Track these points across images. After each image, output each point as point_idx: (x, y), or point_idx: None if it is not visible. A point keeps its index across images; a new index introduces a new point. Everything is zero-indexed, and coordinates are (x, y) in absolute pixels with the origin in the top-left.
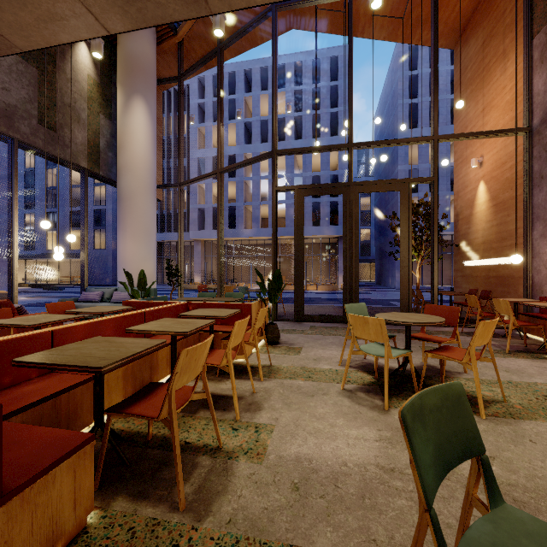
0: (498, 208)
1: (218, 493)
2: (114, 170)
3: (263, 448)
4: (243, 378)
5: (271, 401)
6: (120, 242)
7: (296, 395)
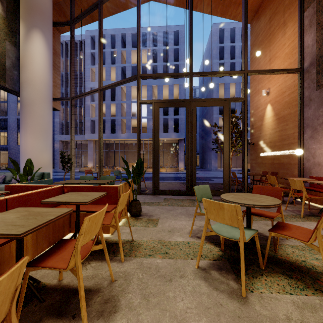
0: (280, 121)
1: None
2: (19, 85)
3: None
4: (105, 259)
5: (129, 293)
6: (22, 138)
7: (154, 280)
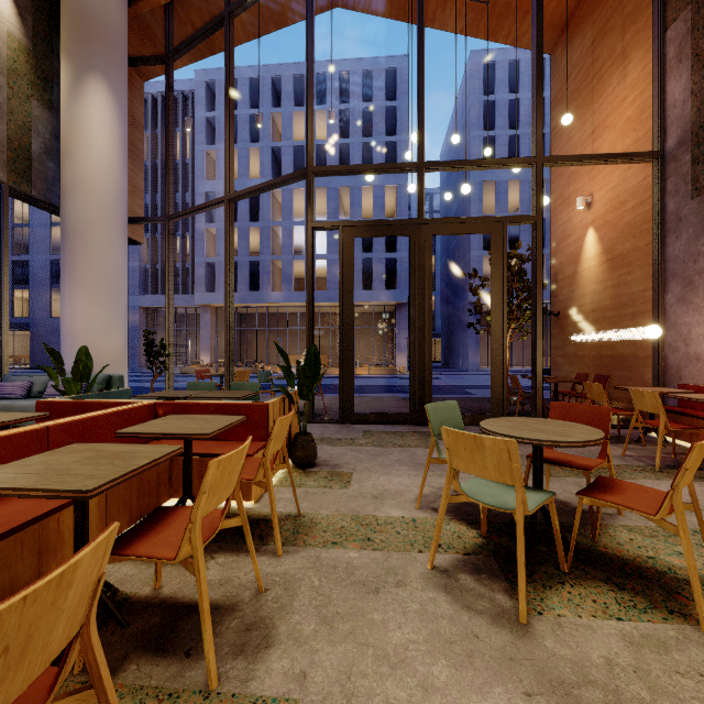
0: (615, 264)
1: None
2: (59, 190)
3: None
4: (244, 549)
5: (294, 614)
6: (65, 302)
7: (344, 591)
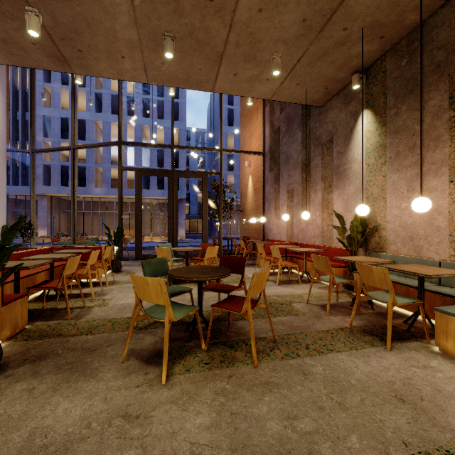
0: (255, 192)
1: (85, 315)
2: None
3: (107, 304)
4: (96, 286)
5: (112, 292)
6: None
7: (127, 289)
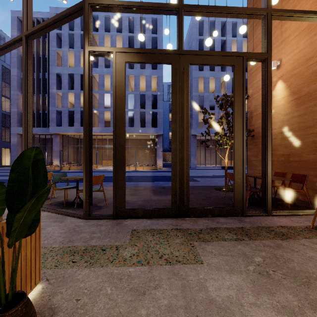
0: (301, 101)
1: None
2: None
3: None
4: None
5: None
6: None
7: None
